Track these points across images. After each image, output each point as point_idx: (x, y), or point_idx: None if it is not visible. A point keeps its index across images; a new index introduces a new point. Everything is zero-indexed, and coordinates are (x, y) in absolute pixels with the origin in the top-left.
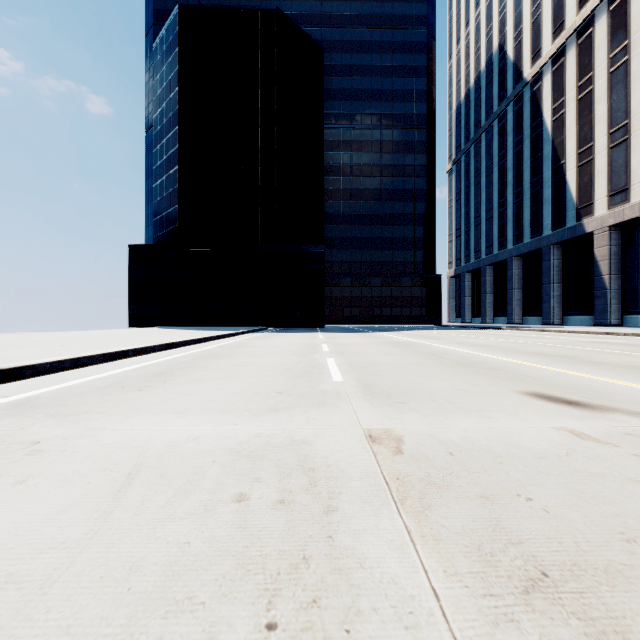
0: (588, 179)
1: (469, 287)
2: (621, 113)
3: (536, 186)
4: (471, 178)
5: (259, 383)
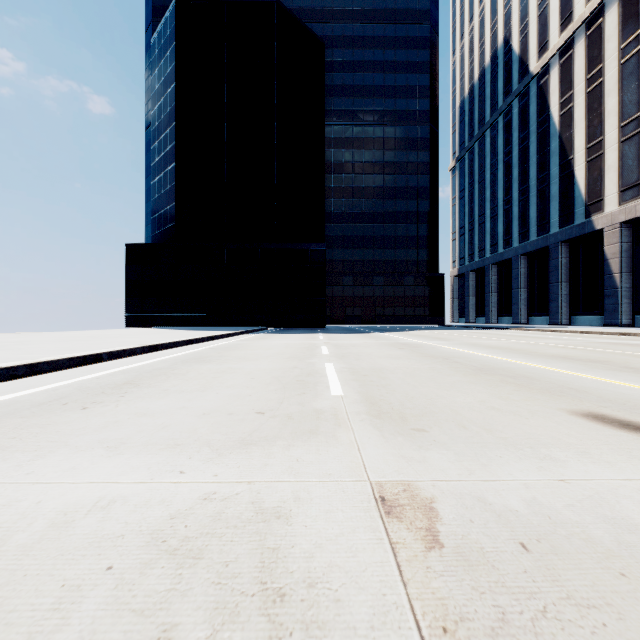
0: (598, 174)
1: (473, 286)
2: (633, 105)
3: (543, 182)
4: (475, 175)
5: (238, 397)
